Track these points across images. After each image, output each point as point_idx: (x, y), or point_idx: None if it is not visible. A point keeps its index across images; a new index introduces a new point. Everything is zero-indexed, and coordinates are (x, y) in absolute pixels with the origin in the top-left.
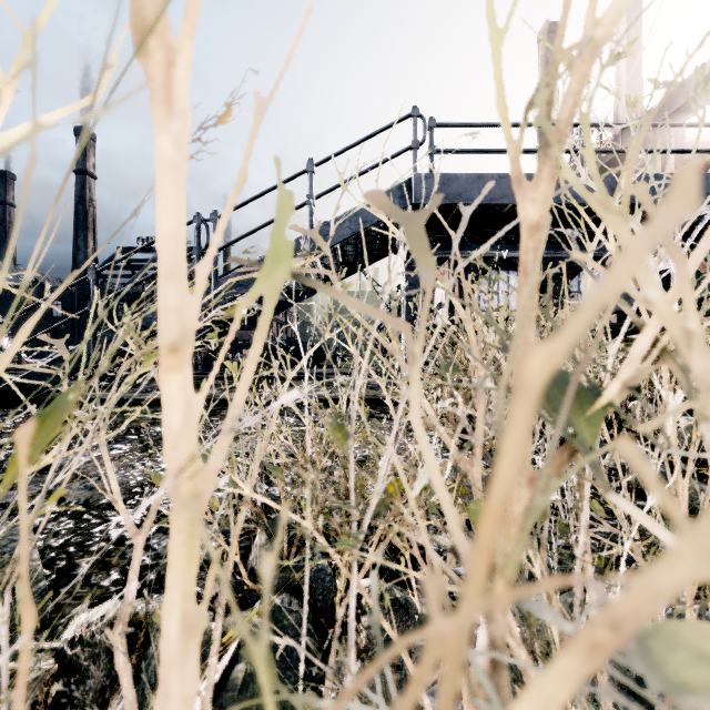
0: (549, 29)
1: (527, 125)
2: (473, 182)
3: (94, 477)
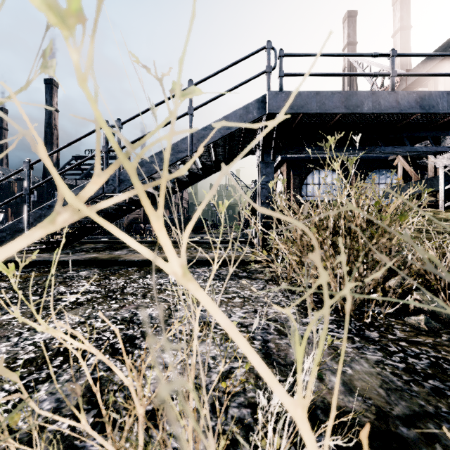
0: (350, 14)
1: (352, 55)
2: (312, 97)
3: None
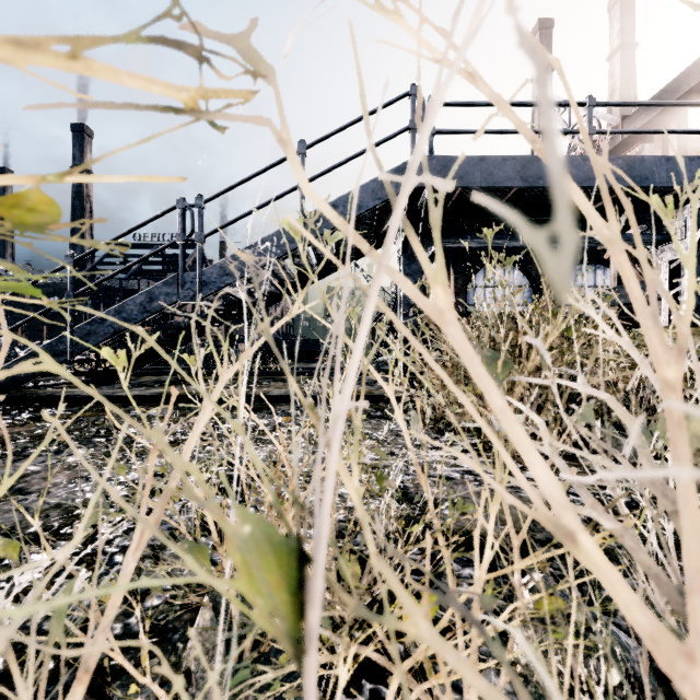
0: (543, 25)
1: (532, 105)
2: (475, 164)
3: (35, 493)
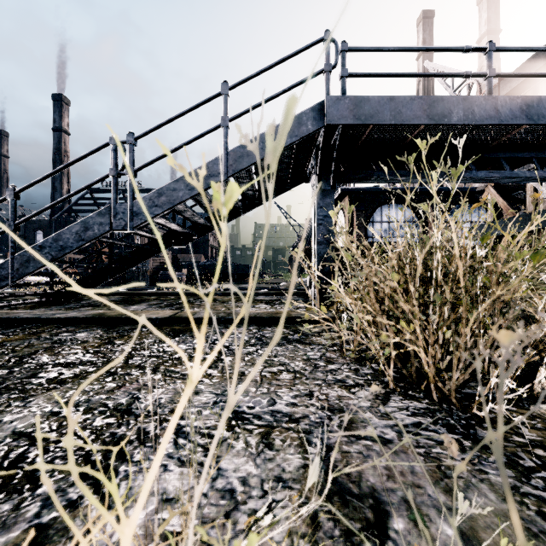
0: (426, 15)
1: (437, 50)
2: (384, 104)
3: None
